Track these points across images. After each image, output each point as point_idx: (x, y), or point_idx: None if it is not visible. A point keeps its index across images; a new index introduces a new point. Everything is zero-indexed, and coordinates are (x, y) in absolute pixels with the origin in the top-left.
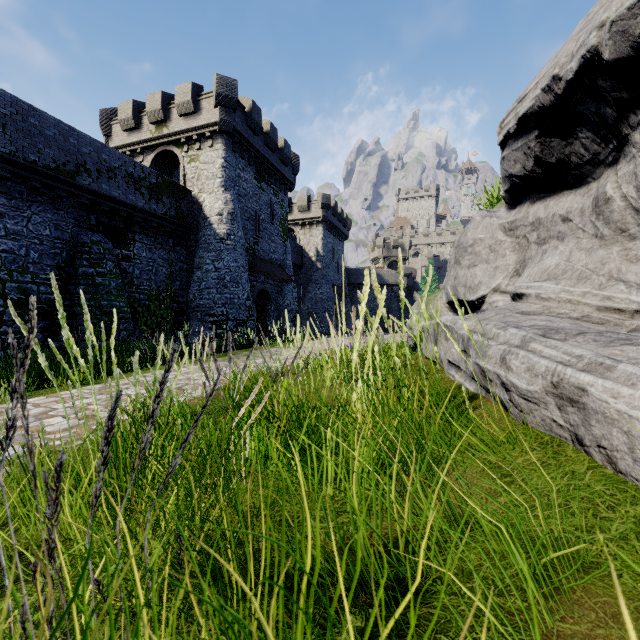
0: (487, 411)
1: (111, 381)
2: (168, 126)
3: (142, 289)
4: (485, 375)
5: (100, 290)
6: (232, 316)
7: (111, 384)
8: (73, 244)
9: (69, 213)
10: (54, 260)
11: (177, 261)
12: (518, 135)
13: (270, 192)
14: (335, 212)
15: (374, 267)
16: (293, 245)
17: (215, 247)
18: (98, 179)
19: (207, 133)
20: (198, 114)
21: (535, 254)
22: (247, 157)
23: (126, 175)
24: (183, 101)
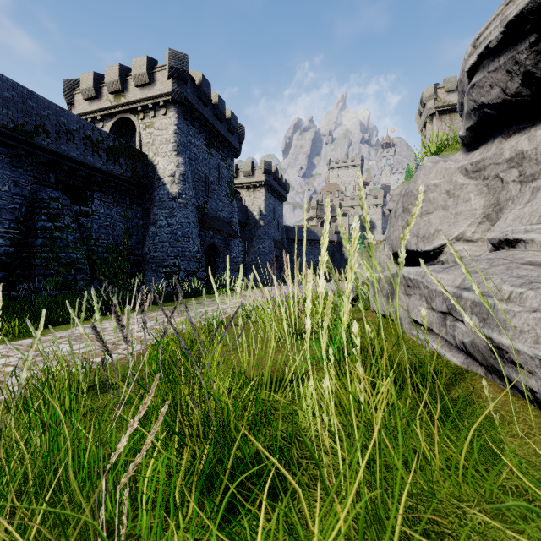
0: (505, 407)
1: (50, 333)
2: (125, 96)
3: (100, 242)
4: (502, 354)
5: (58, 243)
6: (183, 267)
7: (45, 338)
8: (32, 200)
9: (28, 171)
10: (13, 215)
11: (133, 217)
12: (500, 50)
13: (218, 157)
14: (276, 177)
15: (309, 225)
16: (239, 205)
17: (168, 205)
18: (57, 140)
19: (161, 102)
20: (153, 85)
21: (518, 194)
22: (197, 125)
23: (84, 137)
24: (139, 73)
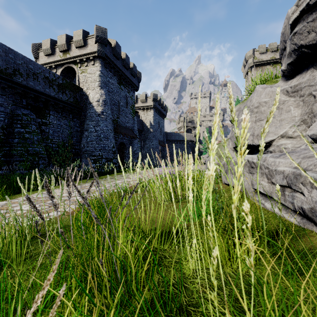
0: None
1: (18, 197)
2: (69, 53)
3: (54, 141)
4: None
5: (27, 141)
6: (104, 156)
7: (14, 200)
8: (12, 115)
9: (9, 97)
10: None
11: (74, 126)
12: None
13: (125, 91)
14: (159, 103)
15: (179, 132)
16: (138, 119)
17: (95, 119)
18: (27, 79)
19: (91, 57)
20: (86, 47)
21: None
22: (113, 71)
23: (44, 78)
24: (78, 39)
